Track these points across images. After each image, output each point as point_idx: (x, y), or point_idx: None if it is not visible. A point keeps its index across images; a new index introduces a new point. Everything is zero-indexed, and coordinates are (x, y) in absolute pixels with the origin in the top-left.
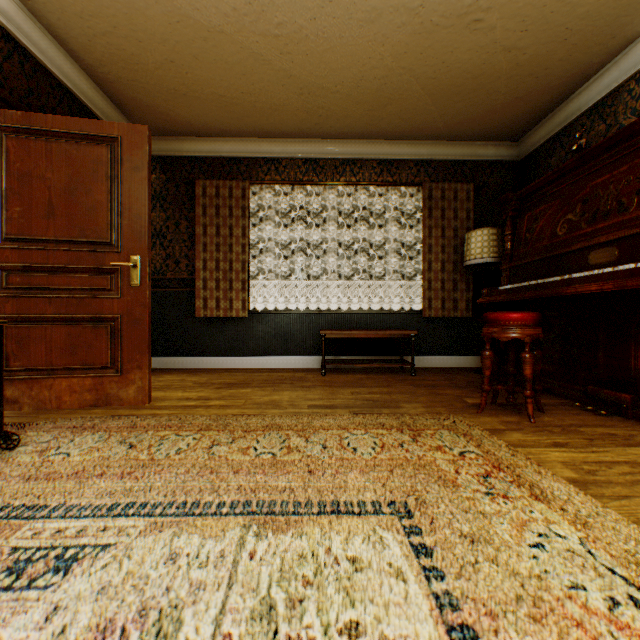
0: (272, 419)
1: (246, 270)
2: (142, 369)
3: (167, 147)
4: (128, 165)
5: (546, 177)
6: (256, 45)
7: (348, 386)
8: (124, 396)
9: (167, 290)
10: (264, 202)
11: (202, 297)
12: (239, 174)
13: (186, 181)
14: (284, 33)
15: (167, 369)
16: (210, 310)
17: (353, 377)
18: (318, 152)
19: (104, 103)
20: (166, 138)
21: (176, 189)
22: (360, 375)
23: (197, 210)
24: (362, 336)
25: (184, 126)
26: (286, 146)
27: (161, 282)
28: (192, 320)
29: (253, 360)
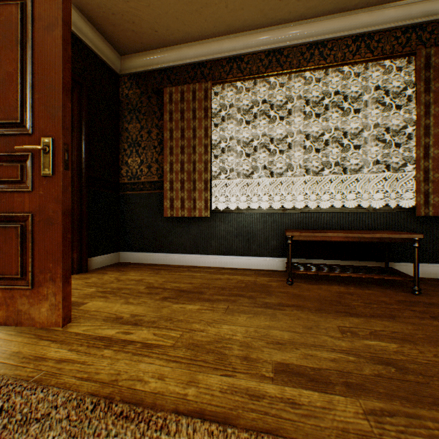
0: (194, 436)
1: (208, 170)
2: (55, 282)
3: (140, 63)
4: (40, 24)
5: None
6: None
7: (329, 311)
8: (36, 315)
9: (141, 192)
10: (226, 103)
11: (168, 198)
12: (202, 78)
13: (155, 90)
14: None
15: (139, 264)
16: (175, 210)
17: (329, 290)
18: (282, 40)
19: (75, 16)
20: (139, 54)
21: (148, 101)
22: (337, 287)
23: (164, 116)
24: (340, 239)
25: (150, 35)
26: (248, 40)
27: (136, 185)
28: (161, 219)
29: (215, 259)
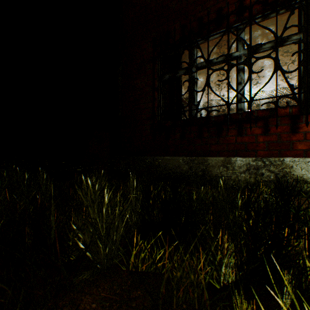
0: None
1: None
2: None
3: None
4: None
5: (183, 99)
6: (280, 32)
7: None
8: None
9: None
10: None
11: None
12: None
13: None
14: (267, 39)
15: None
16: None
17: None
18: None
19: None
20: None
21: None
22: None
23: None
24: None
25: None
26: None
27: None
28: None
29: None
